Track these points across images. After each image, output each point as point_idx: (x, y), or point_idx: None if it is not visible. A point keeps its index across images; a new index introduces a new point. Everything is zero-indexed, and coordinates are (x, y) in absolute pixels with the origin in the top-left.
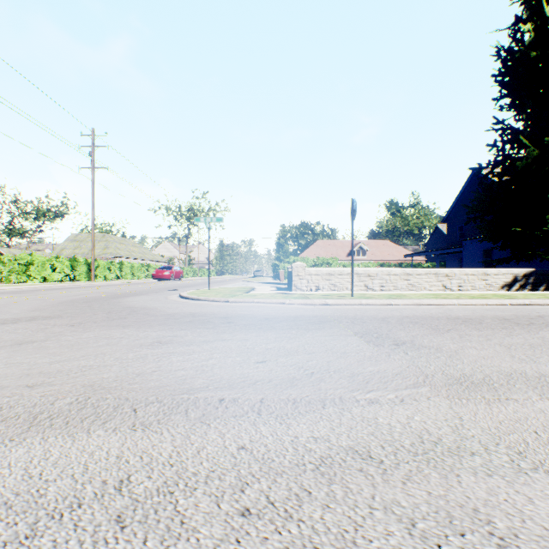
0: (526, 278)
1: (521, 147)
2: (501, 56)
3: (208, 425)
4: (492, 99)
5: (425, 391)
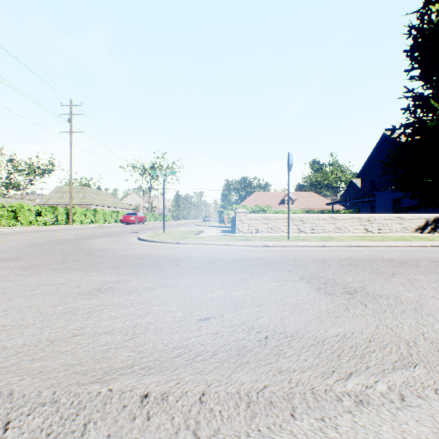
0: (436, 222)
1: (430, 111)
2: (412, 34)
3: None
4: (405, 71)
5: (424, 375)
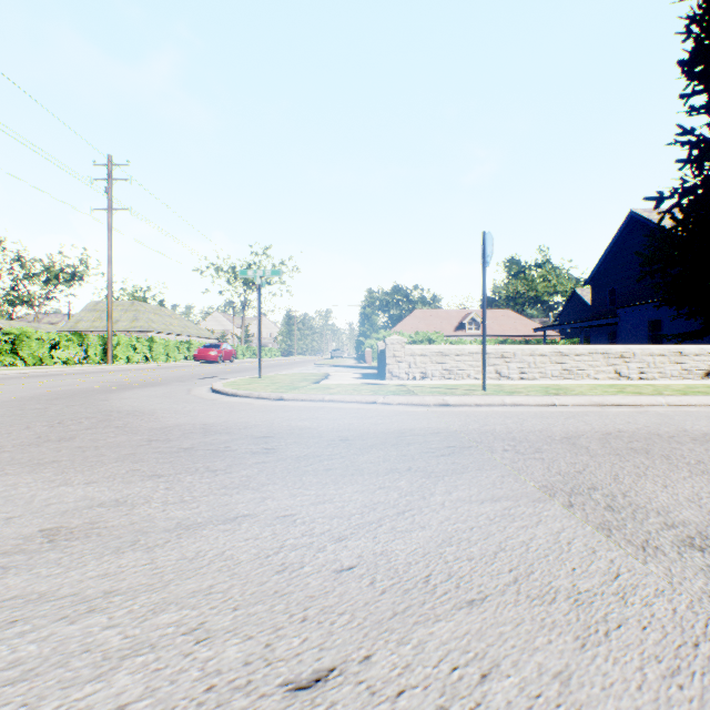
0: None
1: None
2: (692, 33)
3: None
4: (680, 96)
5: None
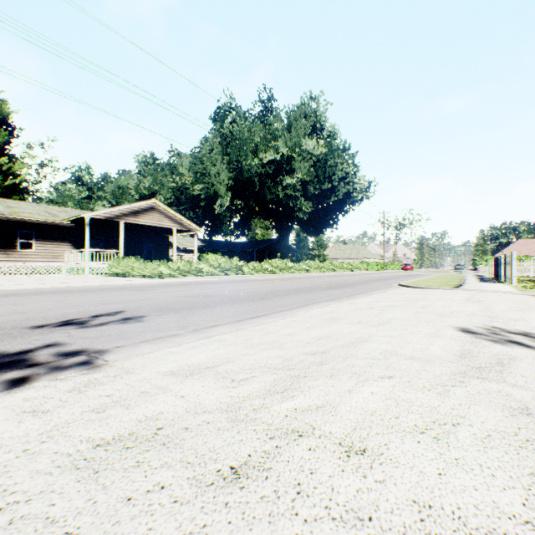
0: None
1: None
2: None
3: None
4: None
5: None
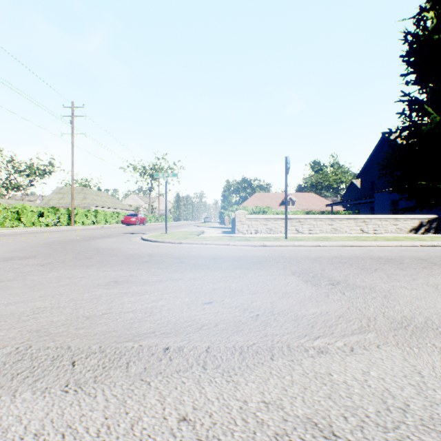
0: (430, 223)
1: (425, 115)
2: (408, 40)
3: (148, 385)
4: (401, 76)
5: (373, 337)
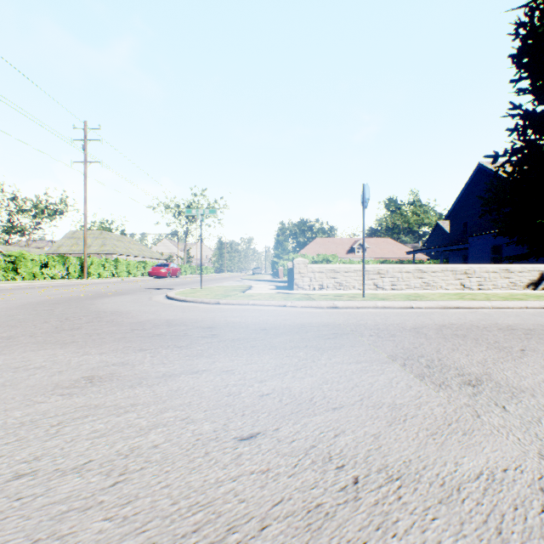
0: None
1: (543, 132)
2: (519, 34)
3: None
4: (511, 81)
5: None
